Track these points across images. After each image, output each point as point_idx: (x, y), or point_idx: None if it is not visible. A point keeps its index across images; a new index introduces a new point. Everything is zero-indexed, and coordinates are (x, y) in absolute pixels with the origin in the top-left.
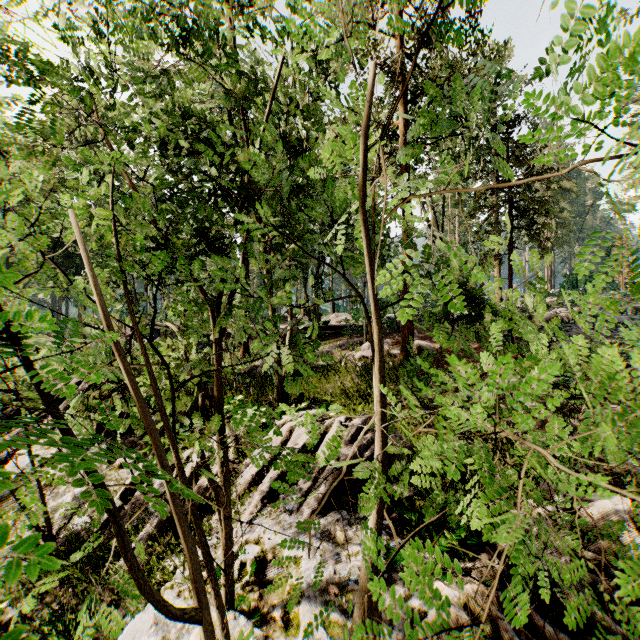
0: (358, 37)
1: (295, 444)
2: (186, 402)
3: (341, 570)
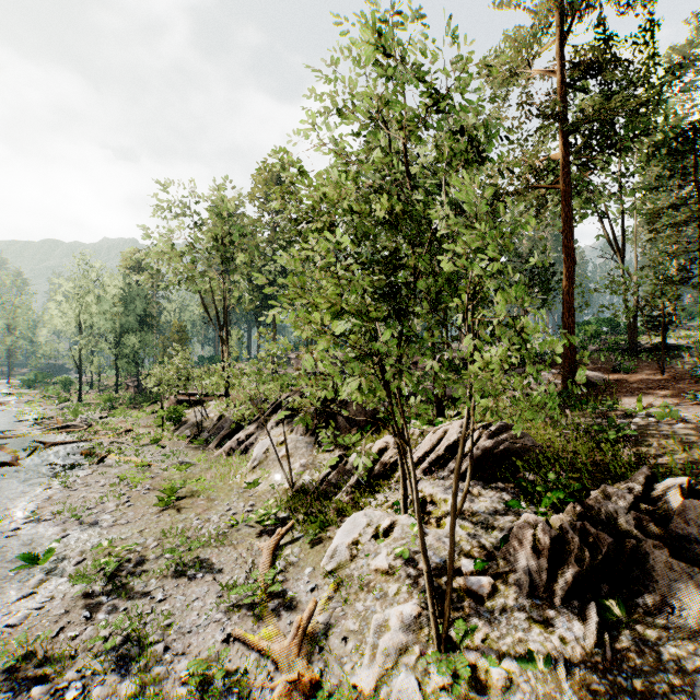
0: (515, 82)
1: (448, 440)
2: (384, 393)
3: (474, 506)
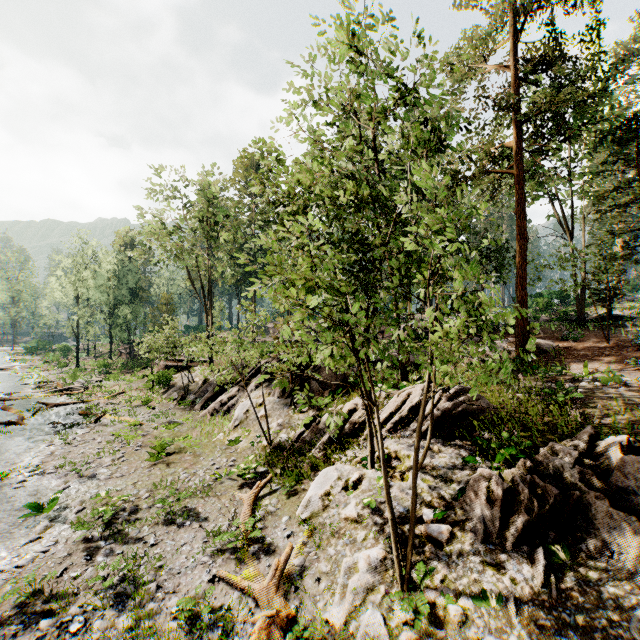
0: (472, 76)
1: (411, 402)
2: (353, 359)
3: (434, 462)
